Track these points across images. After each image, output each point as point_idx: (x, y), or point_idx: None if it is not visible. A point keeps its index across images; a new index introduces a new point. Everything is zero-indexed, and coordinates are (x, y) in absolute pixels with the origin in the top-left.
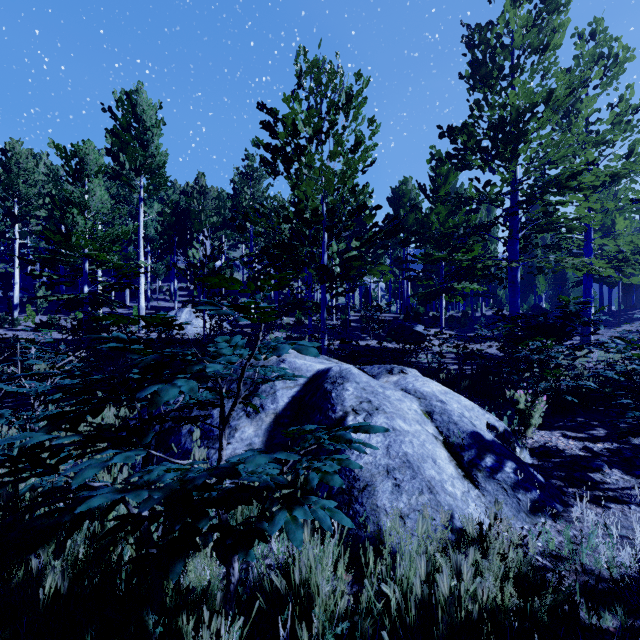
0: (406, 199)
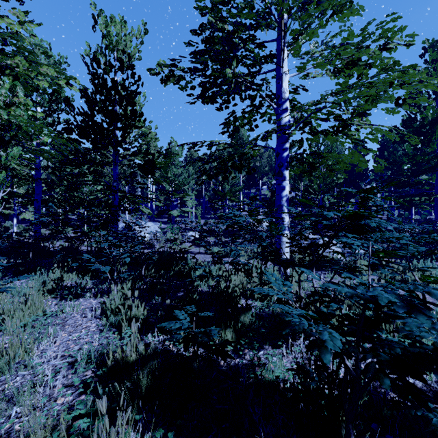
0: (389, 144)
